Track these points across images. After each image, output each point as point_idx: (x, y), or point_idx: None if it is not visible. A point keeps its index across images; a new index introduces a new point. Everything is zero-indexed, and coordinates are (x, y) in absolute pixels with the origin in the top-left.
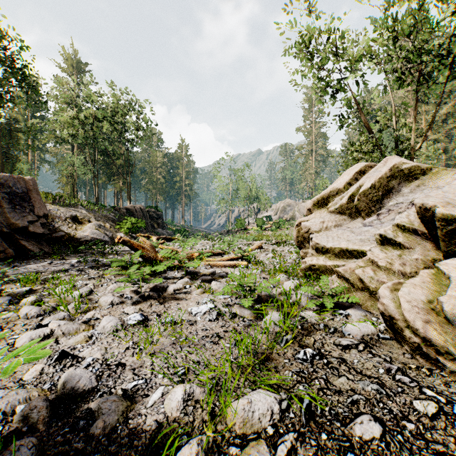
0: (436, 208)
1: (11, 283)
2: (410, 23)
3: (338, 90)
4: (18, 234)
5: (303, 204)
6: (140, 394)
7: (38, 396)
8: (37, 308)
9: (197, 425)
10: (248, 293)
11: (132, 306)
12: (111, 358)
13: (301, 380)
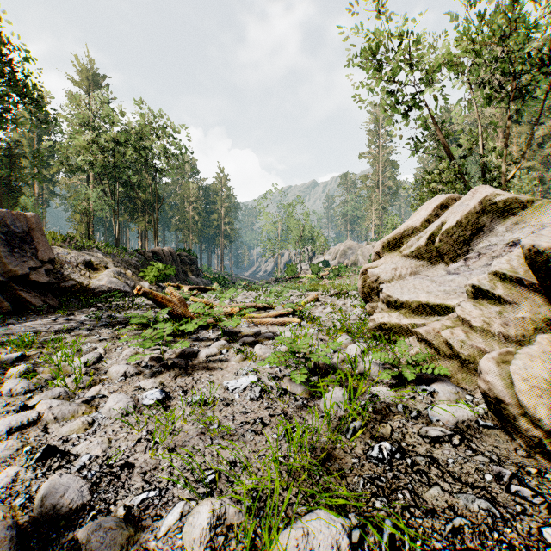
0: None
1: (1, 347)
2: (502, 23)
3: (411, 107)
4: (16, 284)
5: (368, 247)
6: (150, 514)
7: (3, 518)
8: (26, 381)
9: None
10: (301, 361)
11: (151, 378)
12: (115, 456)
13: (377, 492)
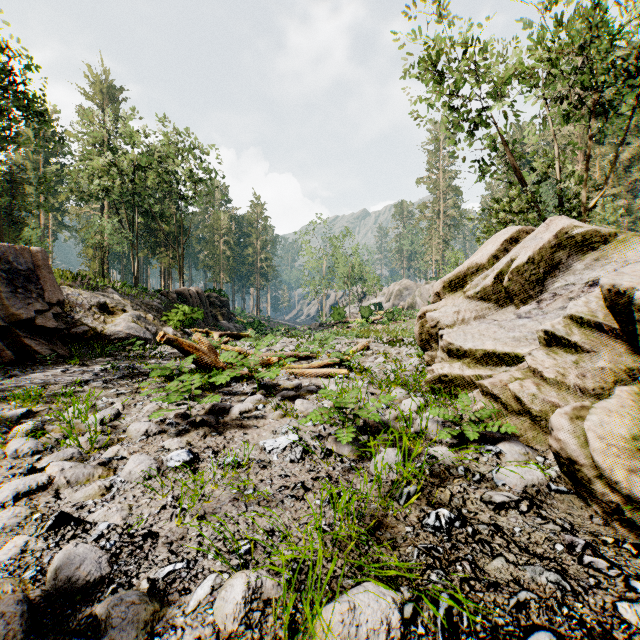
0: (635, 291)
1: (3, 402)
2: (581, 28)
3: (477, 125)
4: (20, 330)
5: (427, 287)
6: (177, 588)
7: (12, 592)
8: (33, 441)
9: None
10: (349, 418)
11: (176, 437)
12: (137, 524)
13: (434, 564)
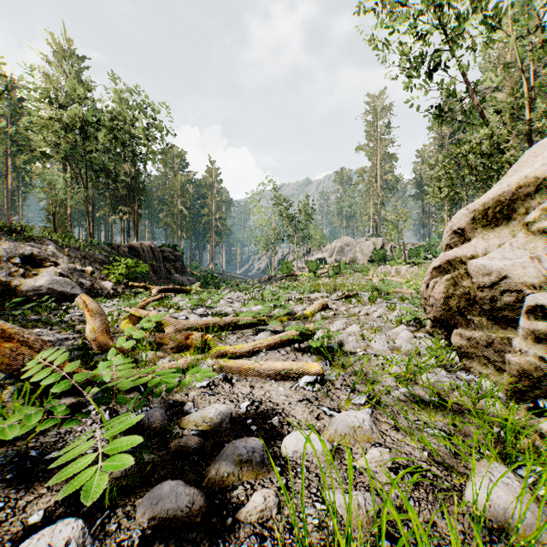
0: None
1: None
2: None
3: (437, 64)
4: None
5: (368, 243)
6: None
7: None
8: None
9: None
10: None
11: None
12: None
13: None
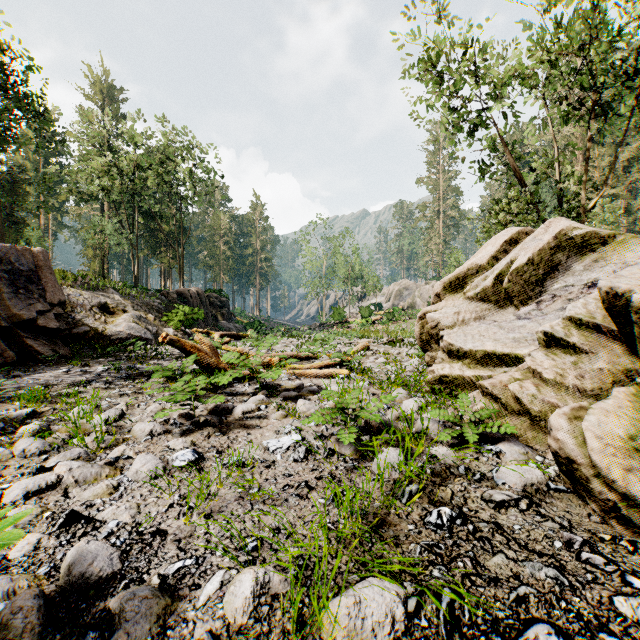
0: (632, 294)
1: (8, 402)
2: (581, 30)
3: (476, 126)
4: (22, 330)
5: (427, 287)
6: (187, 583)
7: (28, 587)
8: (40, 441)
9: (274, 639)
10: (351, 418)
11: (180, 437)
12: (145, 522)
13: (436, 560)
